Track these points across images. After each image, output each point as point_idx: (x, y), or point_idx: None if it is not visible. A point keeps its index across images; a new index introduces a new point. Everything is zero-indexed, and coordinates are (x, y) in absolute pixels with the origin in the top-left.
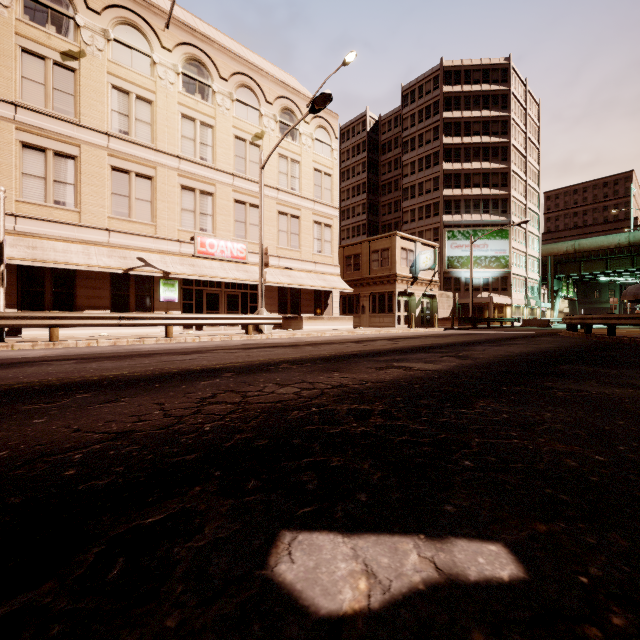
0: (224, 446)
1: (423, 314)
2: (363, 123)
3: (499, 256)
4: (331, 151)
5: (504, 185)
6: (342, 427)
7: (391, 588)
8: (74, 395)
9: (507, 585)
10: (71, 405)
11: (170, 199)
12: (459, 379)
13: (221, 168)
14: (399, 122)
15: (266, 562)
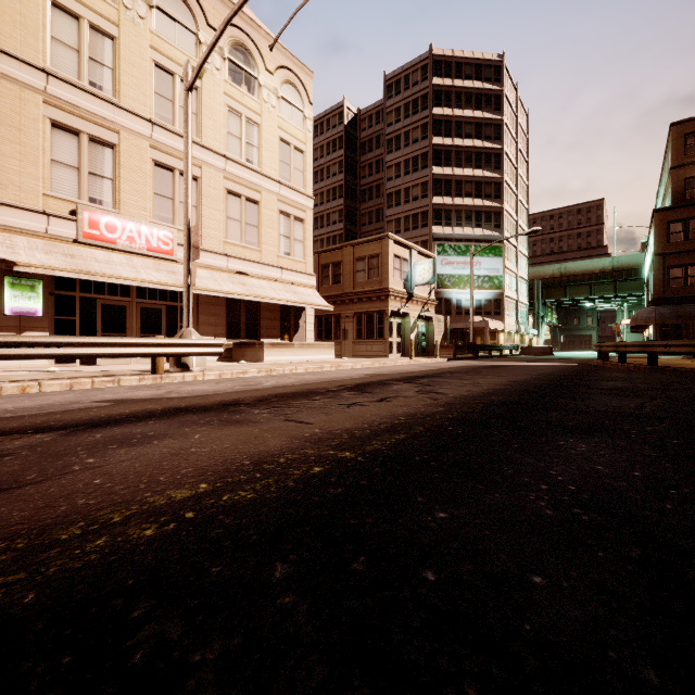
0: None
1: (418, 340)
2: (340, 115)
3: (492, 276)
4: (303, 119)
5: (497, 196)
6: None
7: None
8: None
9: None
10: None
11: (27, 140)
12: None
13: (130, 107)
14: (381, 118)
15: None
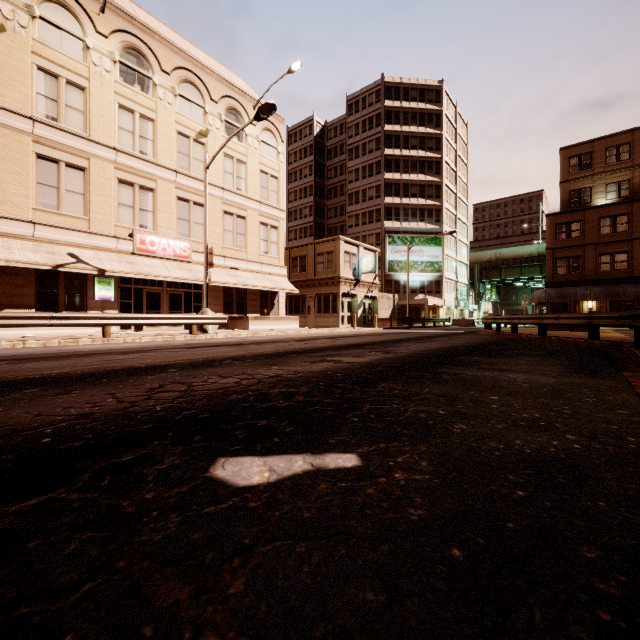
0: (174, 419)
1: (365, 314)
2: (310, 127)
3: (433, 261)
4: (277, 154)
5: (438, 197)
6: (271, 403)
7: (283, 474)
8: (21, 390)
9: (349, 468)
10: (23, 398)
11: (106, 193)
12: (376, 368)
13: (163, 164)
14: (344, 129)
15: (208, 471)
